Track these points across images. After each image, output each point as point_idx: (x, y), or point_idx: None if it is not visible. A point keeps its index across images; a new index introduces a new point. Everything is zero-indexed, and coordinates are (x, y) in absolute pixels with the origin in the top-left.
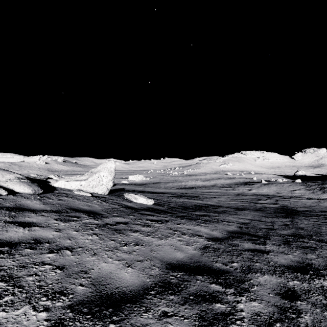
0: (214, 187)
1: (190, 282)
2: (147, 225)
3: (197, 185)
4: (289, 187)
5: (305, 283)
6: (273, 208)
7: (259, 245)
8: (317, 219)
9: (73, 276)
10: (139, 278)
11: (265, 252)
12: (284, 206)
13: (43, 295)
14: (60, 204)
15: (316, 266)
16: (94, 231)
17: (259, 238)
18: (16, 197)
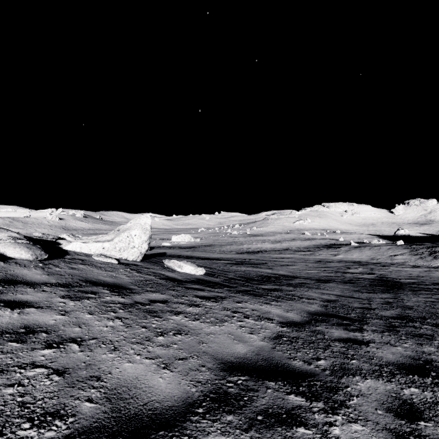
0: (287, 251)
1: (258, 392)
2: (195, 304)
3: (265, 248)
4: (389, 251)
5: (428, 392)
6: (367, 279)
7: (354, 332)
8: (429, 294)
9: (79, 385)
10: (181, 386)
11: (364, 342)
12: (383, 276)
13: (26, 419)
14: (71, 275)
15: (438, 365)
16: (117, 313)
17: (352, 323)
18: (8, 264)
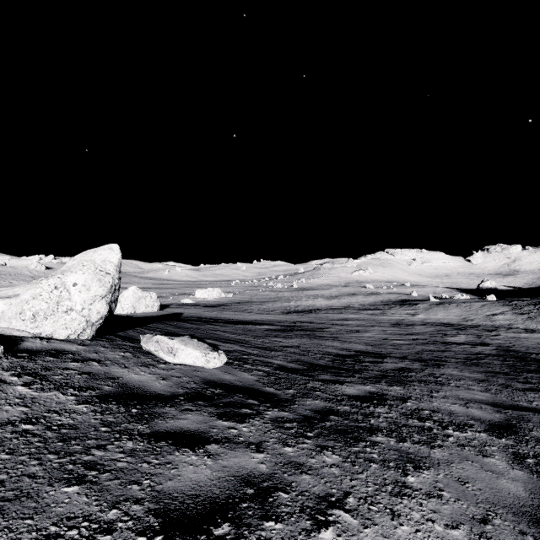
0: (349, 310)
1: None
2: None
3: (318, 306)
4: (483, 308)
5: None
6: (491, 355)
7: None
8: None
9: None
10: None
11: None
12: (507, 349)
13: None
14: None
15: None
16: None
17: None
18: None
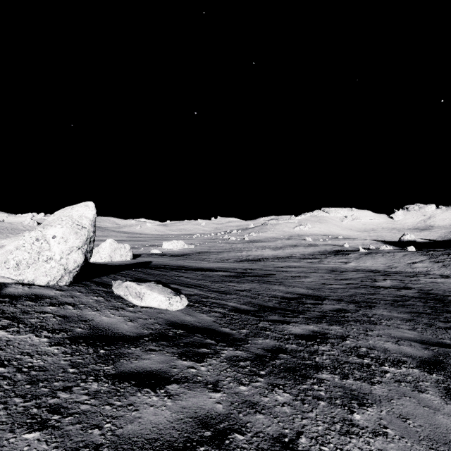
0: (292, 259)
1: None
2: None
3: (266, 255)
4: (405, 258)
5: None
6: (414, 298)
7: None
8: None
9: None
10: None
11: None
12: (427, 292)
13: None
14: None
15: None
16: None
17: None
18: None
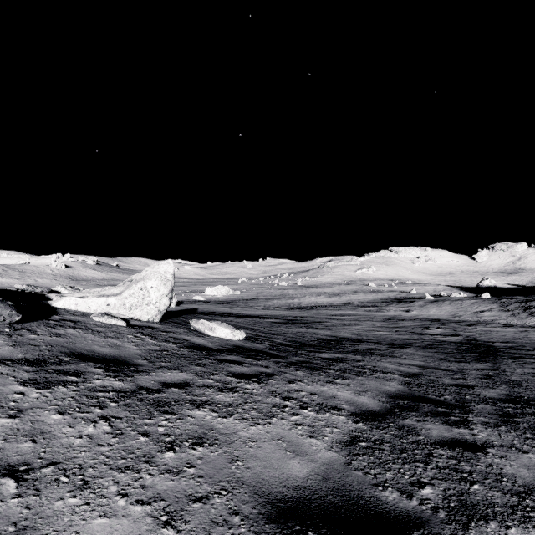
0: (348, 307)
1: None
2: (228, 386)
3: (320, 303)
4: (473, 306)
5: None
6: (452, 343)
7: (459, 428)
8: None
9: None
10: None
11: (478, 447)
12: (471, 339)
13: None
14: (50, 345)
15: None
16: (105, 409)
17: (451, 410)
18: None
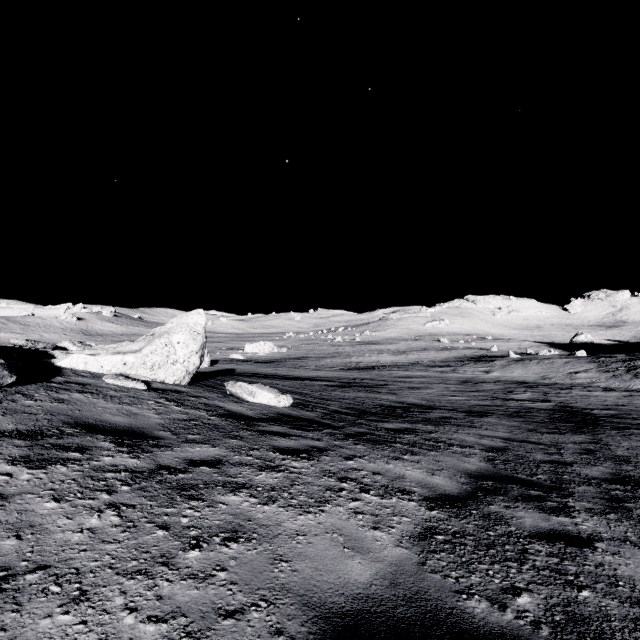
0: (417, 367)
1: None
2: (271, 465)
3: (383, 362)
4: (566, 366)
5: None
6: (543, 410)
7: (558, 516)
8: None
9: None
10: None
11: (584, 540)
12: (565, 405)
13: None
14: (50, 413)
15: None
16: (114, 495)
17: (547, 493)
18: None
